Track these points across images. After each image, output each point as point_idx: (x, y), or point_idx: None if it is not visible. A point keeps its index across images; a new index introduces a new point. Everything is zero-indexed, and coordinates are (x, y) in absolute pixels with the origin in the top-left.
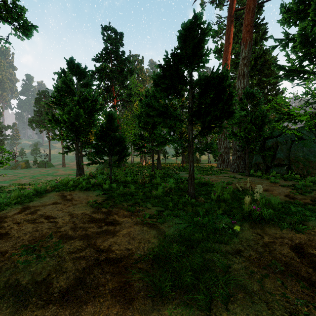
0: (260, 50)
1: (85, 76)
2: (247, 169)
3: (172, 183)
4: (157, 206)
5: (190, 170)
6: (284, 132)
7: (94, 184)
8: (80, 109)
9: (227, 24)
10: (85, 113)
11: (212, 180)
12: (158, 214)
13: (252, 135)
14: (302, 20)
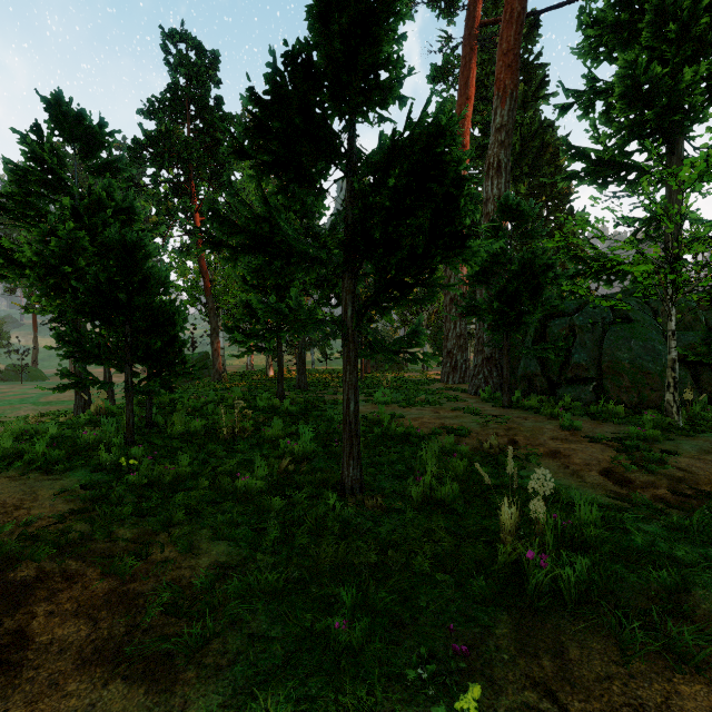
0: (534, 122)
1: (103, 147)
2: (507, 390)
3: (308, 442)
4: (228, 540)
5: (347, 410)
6: (587, 303)
7: (85, 447)
8: (80, 232)
9: (464, 53)
10: (95, 244)
11: (422, 424)
12: (211, 587)
13: (517, 309)
14: (625, 51)
